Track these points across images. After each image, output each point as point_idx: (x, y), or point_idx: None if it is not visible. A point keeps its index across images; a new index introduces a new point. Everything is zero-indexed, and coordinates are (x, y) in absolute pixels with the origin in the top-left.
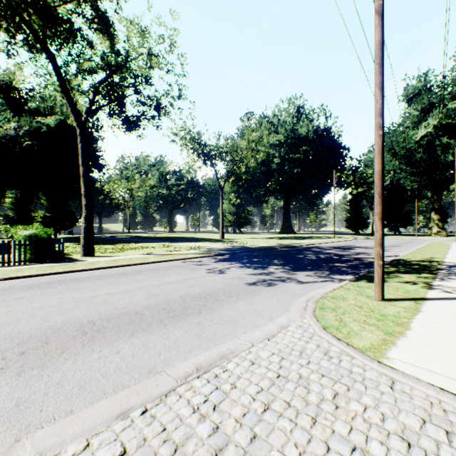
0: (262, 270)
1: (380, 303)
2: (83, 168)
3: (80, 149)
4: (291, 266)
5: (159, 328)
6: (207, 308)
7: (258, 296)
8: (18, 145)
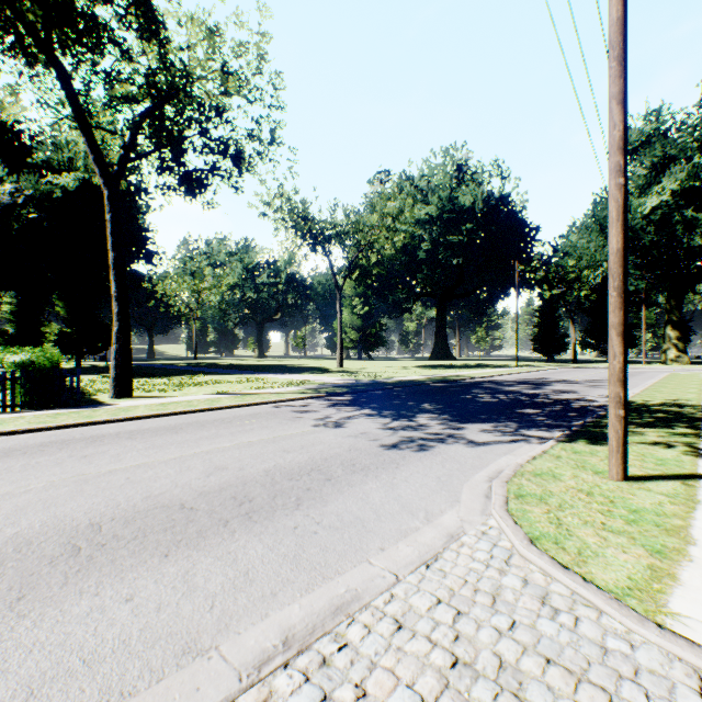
0: (406, 421)
1: (622, 486)
2: (114, 254)
3: (108, 223)
4: (453, 415)
5: (220, 538)
6: (312, 494)
7: (403, 471)
8: (17, 220)
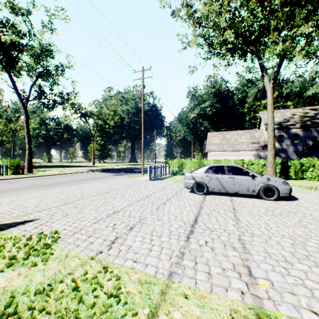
0: (117, 173)
1: (142, 175)
2: (27, 130)
3: (25, 120)
4: (127, 172)
5: (94, 179)
6: (103, 178)
7: (115, 176)
8: None
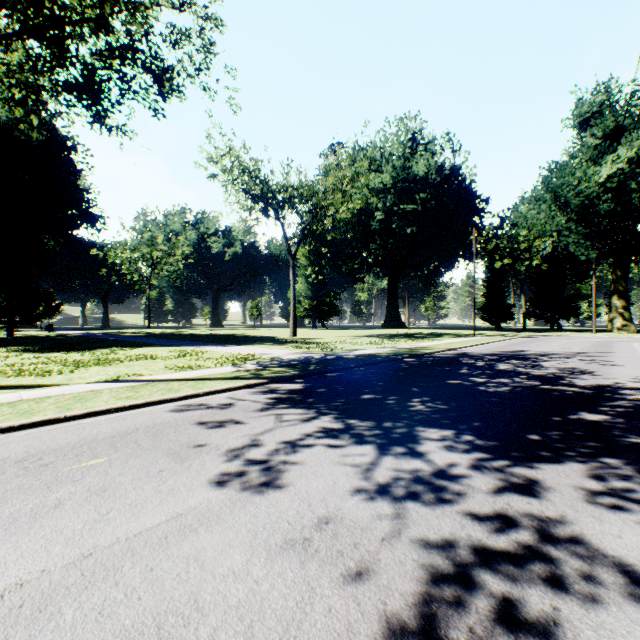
0: (406, 456)
1: None
2: None
3: None
4: (478, 431)
5: None
6: None
7: None
8: None
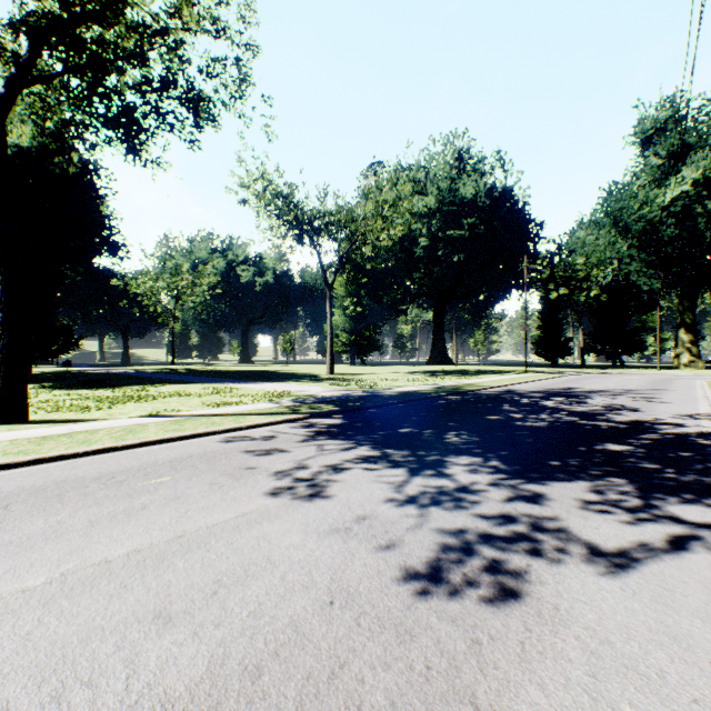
0: (435, 476)
1: None
2: None
3: None
4: (505, 458)
5: None
6: None
7: None
8: None
